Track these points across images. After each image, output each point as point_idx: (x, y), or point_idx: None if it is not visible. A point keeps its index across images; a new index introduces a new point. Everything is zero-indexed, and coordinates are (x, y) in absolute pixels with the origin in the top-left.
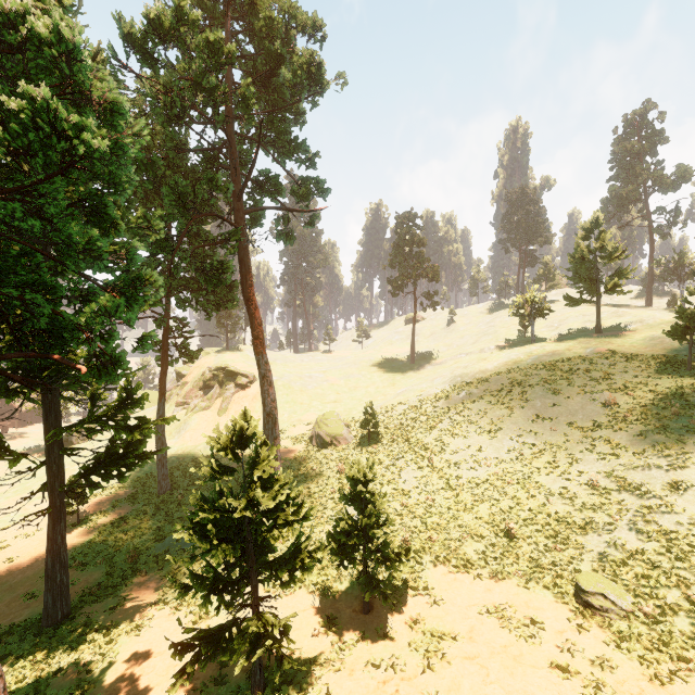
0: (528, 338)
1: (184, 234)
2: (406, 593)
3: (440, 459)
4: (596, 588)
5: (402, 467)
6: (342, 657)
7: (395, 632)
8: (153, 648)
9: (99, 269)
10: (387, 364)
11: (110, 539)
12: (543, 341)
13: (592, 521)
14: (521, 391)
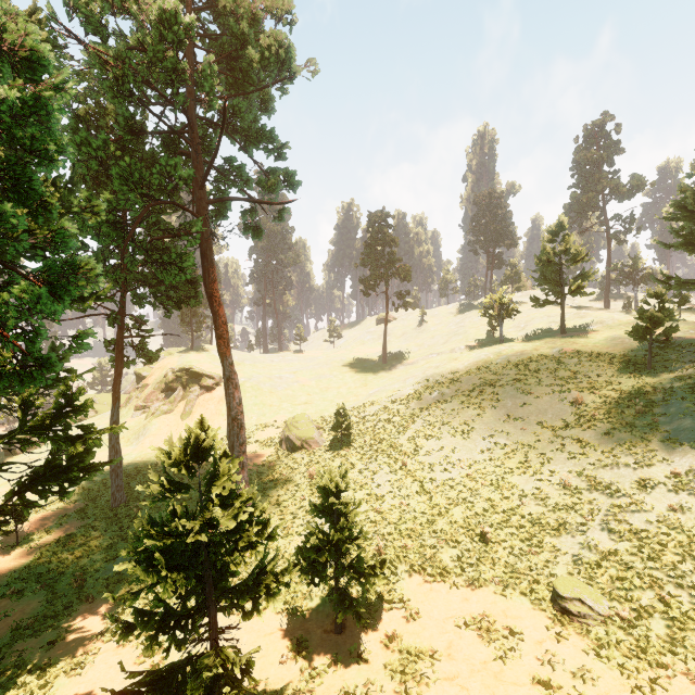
0: (496, 338)
1: (137, 222)
2: (381, 607)
3: (413, 462)
4: (573, 593)
5: (375, 471)
6: (312, 687)
7: (370, 653)
8: (96, 690)
9: (35, 259)
10: (359, 364)
11: (53, 560)
12: (511, 341)
13: (565, 522)
14: (492, 391)
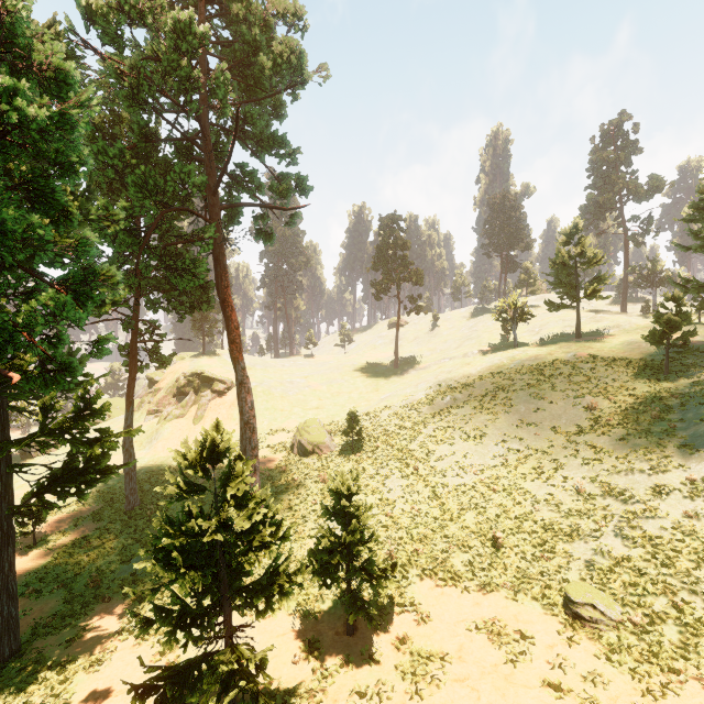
0: (510, 342)
1: (152, 228)
2: (392, 611)
3: (425, 467)
4: (585, 598)
5: (386, 476)
6: (324, 686)
7: (381, 654)
8: (114, 686)
9: (54, 265)
10: (370, 369)
11: (69, 561)
12: (525, 346)
13: (578, 528)
14: (505, 396)
